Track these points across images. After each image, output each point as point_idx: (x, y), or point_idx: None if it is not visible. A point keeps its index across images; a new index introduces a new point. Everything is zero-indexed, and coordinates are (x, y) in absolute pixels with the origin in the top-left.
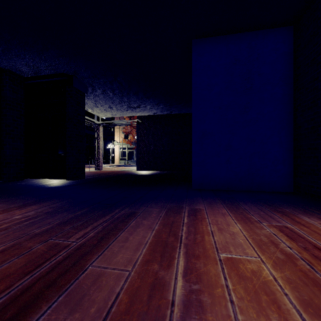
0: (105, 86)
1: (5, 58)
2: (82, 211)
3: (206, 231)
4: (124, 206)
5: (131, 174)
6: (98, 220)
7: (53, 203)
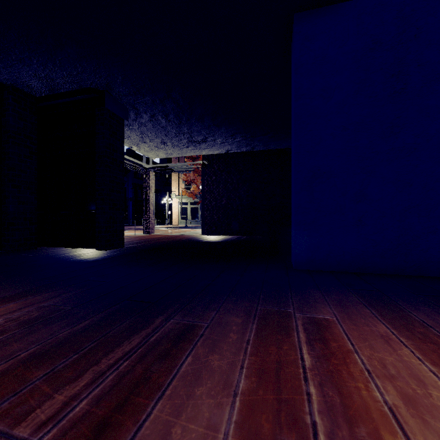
0: (153, 107)
1: (3, 66)
2: (90, 321)
3: (376, 410)
4: (173, 309)
5: (193, 241)
6: (114, 349)
7: (51, 297)
